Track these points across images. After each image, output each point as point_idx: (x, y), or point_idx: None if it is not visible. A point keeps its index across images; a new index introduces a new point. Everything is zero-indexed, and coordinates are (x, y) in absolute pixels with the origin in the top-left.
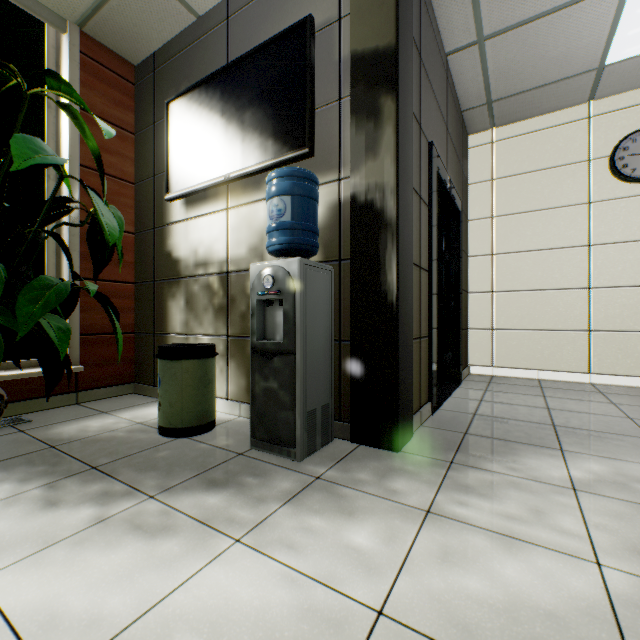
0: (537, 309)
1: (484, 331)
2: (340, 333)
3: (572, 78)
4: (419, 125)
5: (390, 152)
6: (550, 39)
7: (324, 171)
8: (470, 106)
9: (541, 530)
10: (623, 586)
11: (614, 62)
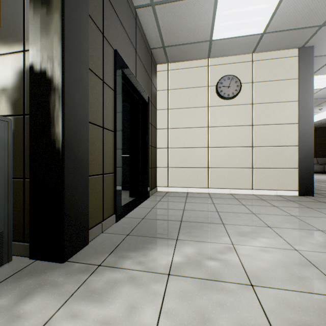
0: (187, 157)
1: (164, 168)
2: (24, 172)
3: (200, 43)
4: (102, 33)
5: (58, 33)
6: (187, 16)
7: (12, 43)
8: (154, 46)
9: None
10: None
11: (216, 39)
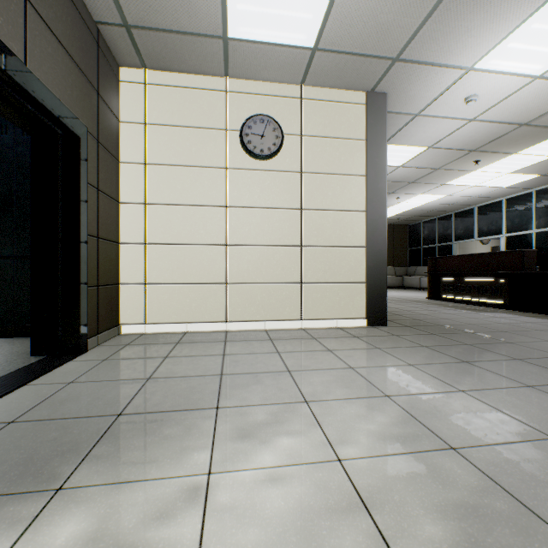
0: (187, 263)
1: (137, 286)
2: None
3: (205, 38)
4: None
5: None
6: None
7: None
8: (104, 19)
9: None
10: None
11: (235, 38)
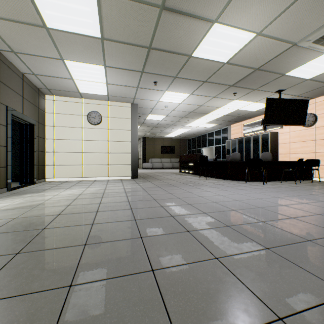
0: (69, 158)
1: (51, 166)
2: None
3: (73, 92)
4: None
5: None
6: (59, 82)
7: None
8: (41, 87)
9: (9, 201)
10: (15, 203)
11: (83, 92)
